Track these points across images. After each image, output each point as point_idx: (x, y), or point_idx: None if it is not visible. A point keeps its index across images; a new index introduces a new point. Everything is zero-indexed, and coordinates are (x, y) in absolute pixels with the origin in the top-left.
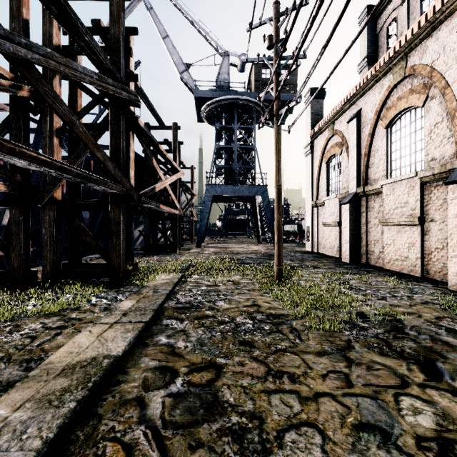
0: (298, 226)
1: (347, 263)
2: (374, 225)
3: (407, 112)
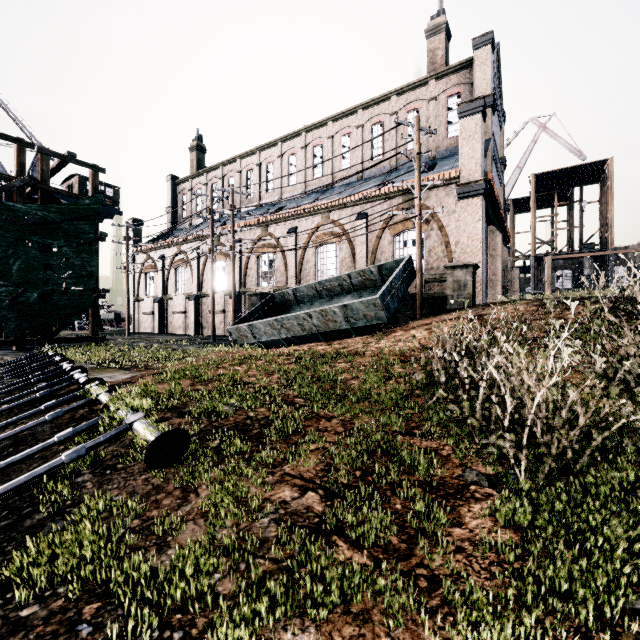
0: (115, 314)
1: (158, 333)
2: (171, 314)
3: (182, 267)
